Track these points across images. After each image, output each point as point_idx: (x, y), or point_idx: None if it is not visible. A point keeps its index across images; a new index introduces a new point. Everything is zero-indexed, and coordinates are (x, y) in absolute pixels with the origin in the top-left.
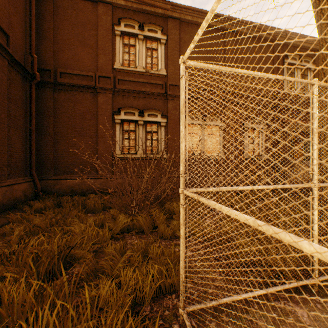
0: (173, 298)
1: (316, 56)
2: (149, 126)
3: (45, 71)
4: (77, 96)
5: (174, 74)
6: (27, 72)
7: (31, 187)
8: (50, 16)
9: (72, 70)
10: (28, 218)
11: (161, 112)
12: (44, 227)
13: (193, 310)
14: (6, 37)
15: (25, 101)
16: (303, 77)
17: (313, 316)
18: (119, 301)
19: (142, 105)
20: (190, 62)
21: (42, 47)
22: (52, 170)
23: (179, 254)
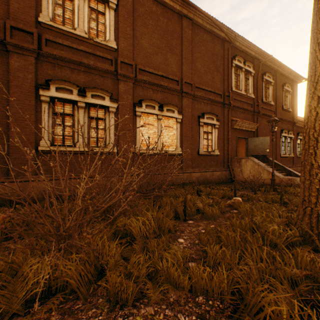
0: None
1: (255, 63)
2: (94, 110)
3: None
4: None
5: (126, 50)
6: None
7: None
8: None
9: None
10: None
11: (109, 94)
12: None
13: None
14: None
15: None
16: (246, 80)
17: None
18: None
19: (83, 81)
20: None
21: None
22: None
23: None
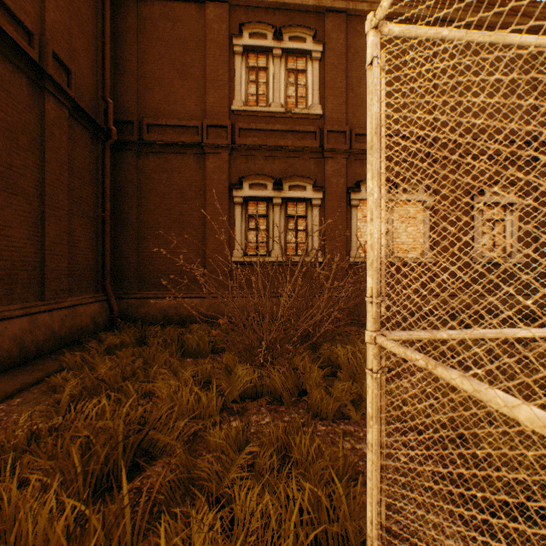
0: None
1: None
2: (292, 206)
3: (126, 124)
4: (173, 162)
5: (336, 112)
6: (99, 127)
7: (104, 310)
8: (133, 36)
9: (166, 119)
10: (91, 363)
11: (312, 181)
12: (112, 382)
13: None
14: (66, 73)
15: (96, 174)
16: None
17: None
18: None
19: (279, 170)
20: (393, 27)
21: (121, 87)
22: (135, 284)
23: (354, 461)
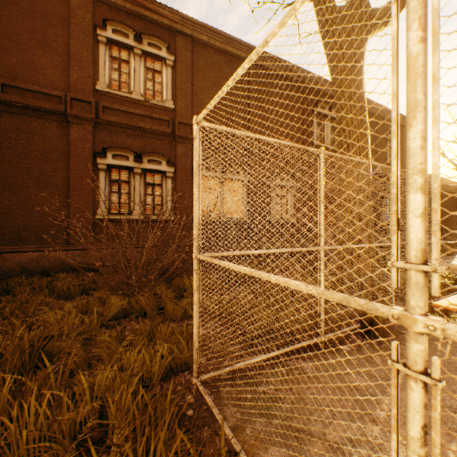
0: (186, 375)
1: None
2: (150, 176)
3: None
4: (34, 124)
5: (185, 109)
6: None
7: None
8: None
9: (25, 83)
10: None
11: (166, 158)
12: None
13: (207, 381)
14: None
15: None
16: (333, 130)
17: (316, 367)
18: (124, 384)
19: (139, 146)
20: (205, 123)
21: None
22: None
23: (192, 331)
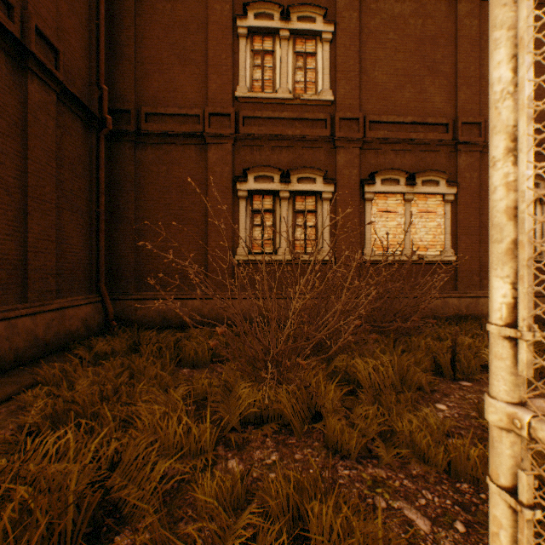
0: None
1: None
2: (301, 201)
3: (123, 114)
4: (173, 153)
5: (349, 98)
6: (92, 115)
7: (98, 312)
8: (130, 19)
9: (165, 108)
10: (71, 376)
11: (322, 173)
12: (87, 404)
13: None
14: (54, 54)
15: (90, 166)
16: None
17: None
18: None
19: (286, 161)
20: None
21: (118, 74)
22: (132, 284)
23: None
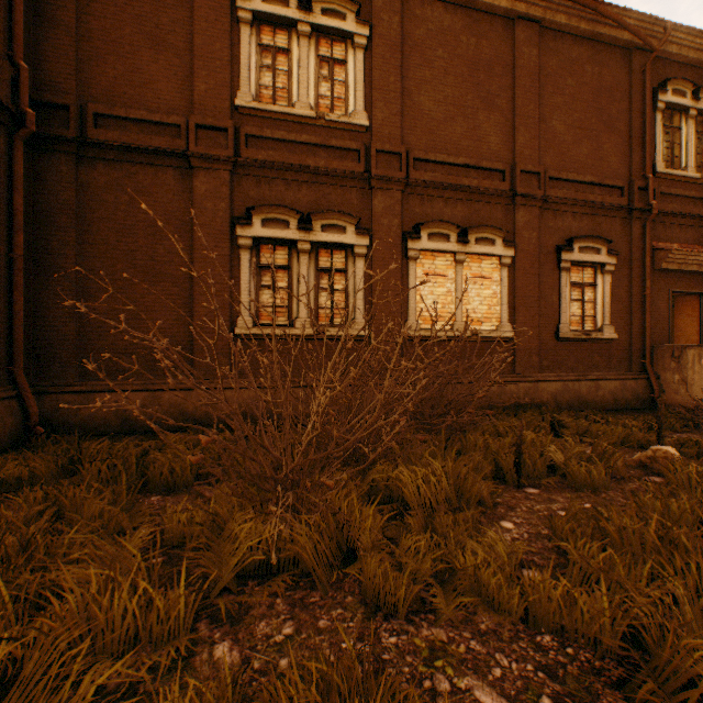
0: None
1: None
2: (326, 256)
3: (56, 110)
4: (140, 177)
5: (388, 125)
6: (1, 106)
7: (11, 413)
8: None
9: (126, 109)
10: None
11: (355, 220)
12: None
13: None
14: None
15: None
16: (701, 139)
17: None
18: None
19: (307, 202)
20: None
21: (48, 48)
22: (72, 369)
23: None
